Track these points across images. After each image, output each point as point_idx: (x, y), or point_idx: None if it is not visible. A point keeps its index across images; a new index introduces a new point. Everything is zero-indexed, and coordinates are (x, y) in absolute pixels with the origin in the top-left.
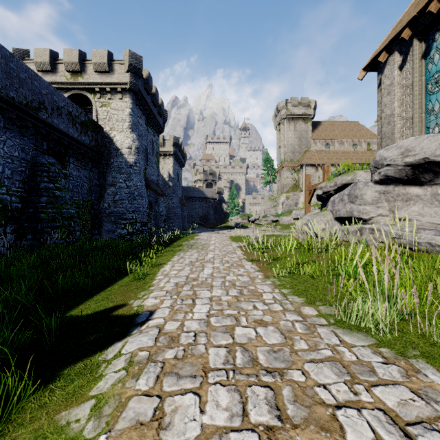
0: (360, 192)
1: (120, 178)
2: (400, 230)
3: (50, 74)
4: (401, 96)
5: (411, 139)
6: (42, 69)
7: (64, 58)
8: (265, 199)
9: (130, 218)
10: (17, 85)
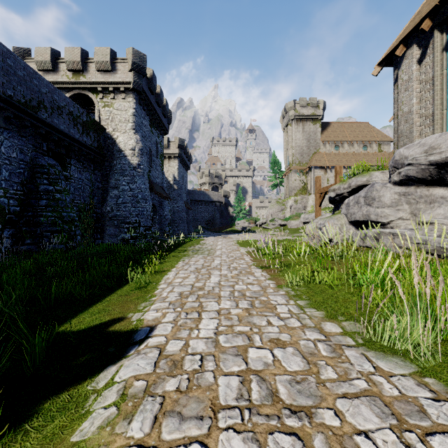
0: (378, 193)
1: (123, 180)
2: (425, 235)
3: (51, 73)
4: (420, 92)
5: (435, 136)
6: (43, 68)
7: (65, 56)
8: (272, 203)
9: (134, 222)
10: (15, 83)
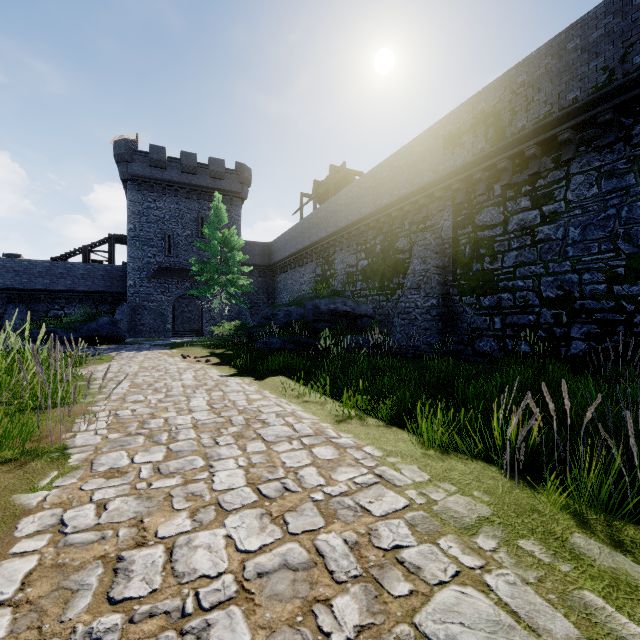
0: None
1: None
2: None
3: None
4: None
5: None
6: None
7: None
8: None
9: None
10: None
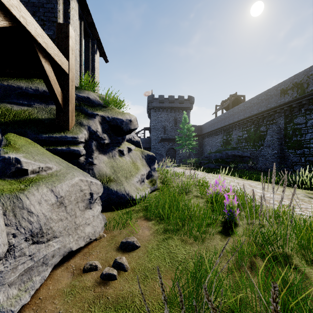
0: None
1: None
2: None
3: None
4: None
5: None
6: None
7: None
8: None
9: None
10: None
